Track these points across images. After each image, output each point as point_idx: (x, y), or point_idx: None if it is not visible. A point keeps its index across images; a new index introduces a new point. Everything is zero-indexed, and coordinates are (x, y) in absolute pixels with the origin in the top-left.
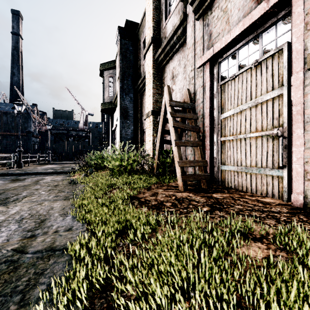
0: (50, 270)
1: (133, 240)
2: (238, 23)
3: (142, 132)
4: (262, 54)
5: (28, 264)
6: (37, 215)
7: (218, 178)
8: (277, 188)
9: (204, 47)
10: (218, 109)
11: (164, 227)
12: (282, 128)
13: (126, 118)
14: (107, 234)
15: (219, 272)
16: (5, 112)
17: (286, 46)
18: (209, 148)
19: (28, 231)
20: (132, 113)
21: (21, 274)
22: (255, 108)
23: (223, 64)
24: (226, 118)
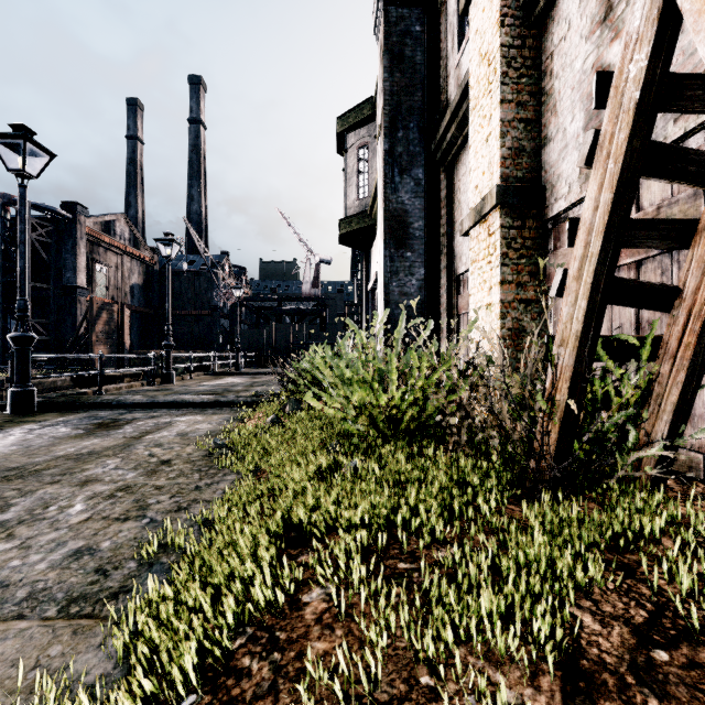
0: None
1: None
2: None
3: (453, 284)
4: None
5: None
6: None
7: None
8: None
9: None
10: None
11: None
12: None
13: (403, 244)
14: None
15: None
16: (177, 272)
17: None
18: None
19: None
20: (421, 228)
21: None
22: None
23: None
24: None
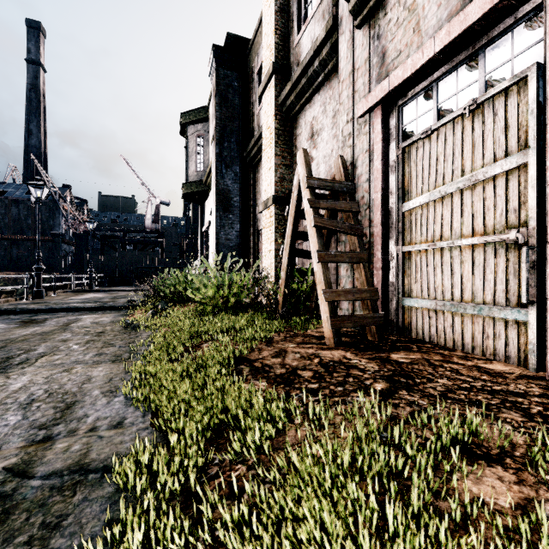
0: (73, 517)
1: (241, 453)
2: (438, 31)
3: (256, 235)
4: (484, 87)
5: (32, 504)
6: (60, 393)
7: (398, 322)
8: (516, 343)
9: (372, 78)
10: (397, 193)
11: (302, 425)
12: (527, 228)
13: (227, 210)
14: (189, 440)
15: (428, 547)
16: (15, 200)
17: (534, 71)
18: (381, 266)
19: (40, 427)
20: (238, 201)
21: (15, 528)
22: (470, 190)
23: (408, 109)
24: (414, 210)
